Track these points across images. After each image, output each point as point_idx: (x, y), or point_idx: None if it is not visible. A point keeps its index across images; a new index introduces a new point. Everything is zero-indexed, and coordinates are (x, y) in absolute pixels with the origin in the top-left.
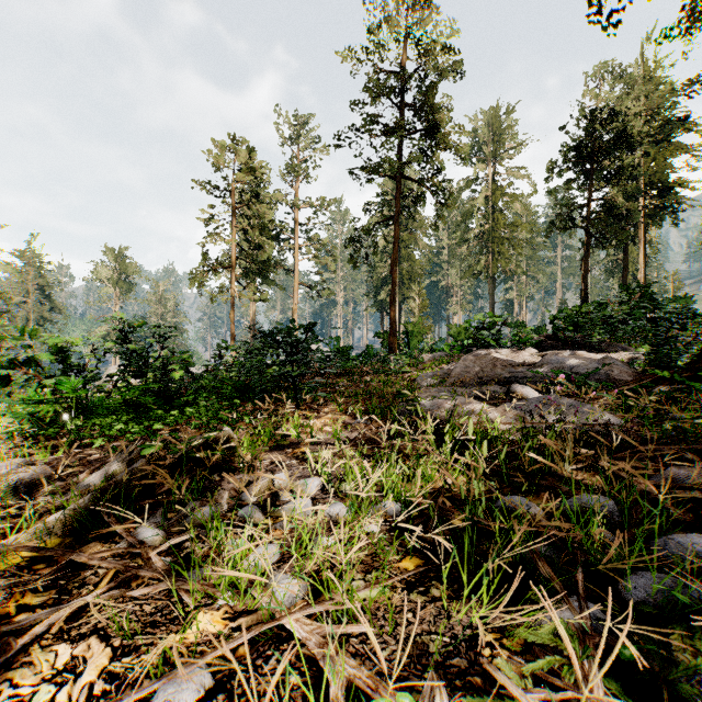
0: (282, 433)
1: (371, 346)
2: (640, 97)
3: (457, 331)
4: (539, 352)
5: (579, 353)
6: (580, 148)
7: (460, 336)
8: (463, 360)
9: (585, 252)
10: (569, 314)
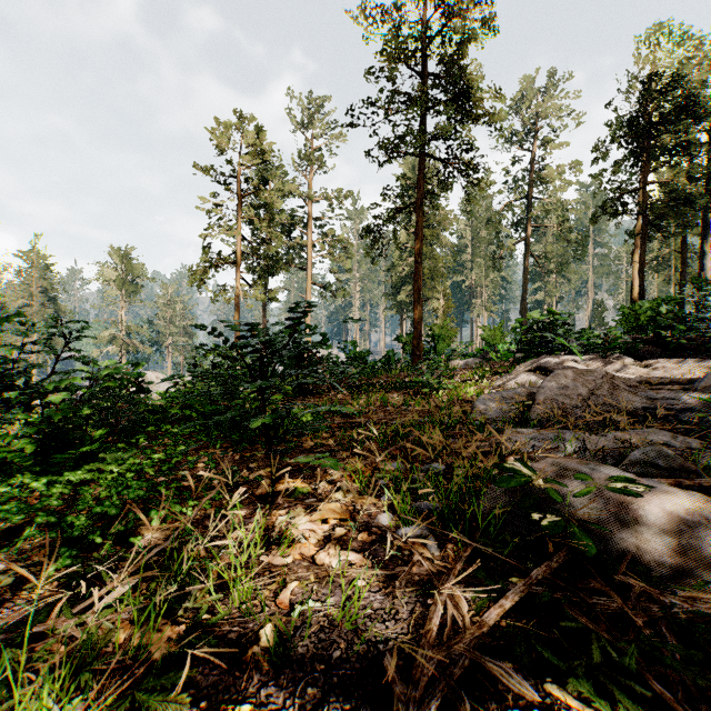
0: (201, 604)
1: (392, 351)
2: (701, 63)
3: (491, 334)
4: (634, 361)
5: (709, 363)
6: (635, 121)
7: (494, 339)
8: (552, 375)
9: (641, 242)
10: (627, 313)
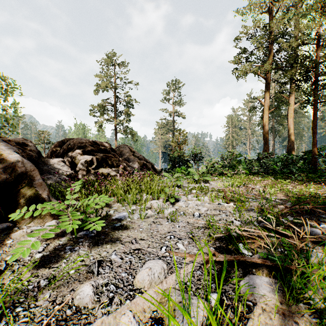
0: None
1: None
2: None
3: None
4: None
5: None
6: None
7: None
8: None
9: None
10: None
